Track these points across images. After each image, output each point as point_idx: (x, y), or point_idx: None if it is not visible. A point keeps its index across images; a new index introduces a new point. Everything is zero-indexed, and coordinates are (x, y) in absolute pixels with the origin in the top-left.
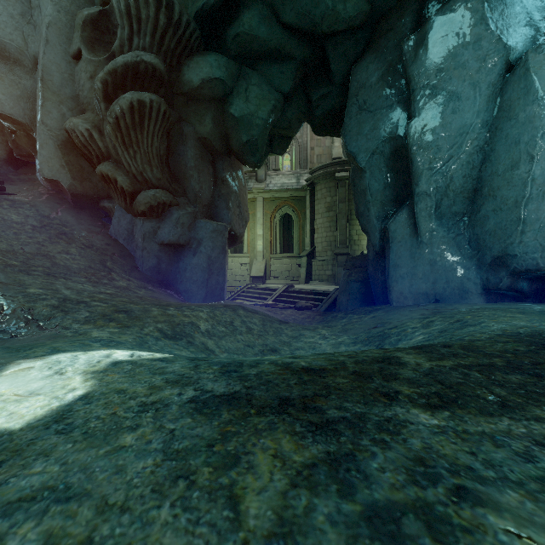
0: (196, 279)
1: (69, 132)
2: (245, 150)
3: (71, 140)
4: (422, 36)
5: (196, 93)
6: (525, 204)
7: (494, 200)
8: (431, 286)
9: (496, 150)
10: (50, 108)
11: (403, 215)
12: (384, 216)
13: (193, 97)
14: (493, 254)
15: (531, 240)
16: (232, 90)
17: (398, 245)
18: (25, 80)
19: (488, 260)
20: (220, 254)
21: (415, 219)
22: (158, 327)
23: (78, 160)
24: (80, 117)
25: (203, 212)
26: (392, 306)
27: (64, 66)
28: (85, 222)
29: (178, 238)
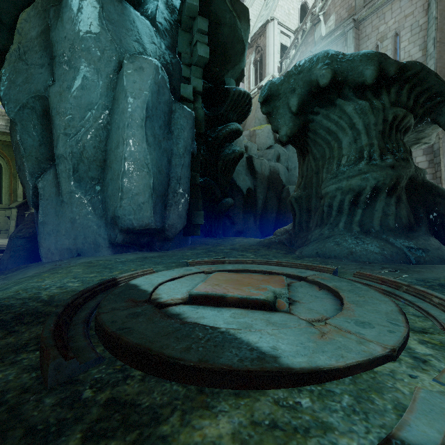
0: None
1: None
2: None
3: None
4: (61, 8)
5: None
6: (122, 177)
7: (111, 171)
8: (73, 242)
9: (112, 130)
10: None
11: (50, 174)
12: (40, 173)
13: None
14: (110, 215)
15: (127, 205)
16: None
17: (46, 203)
18: None
19: (109, 219)
20: None
21: (58, 179)
22: None
23: None
24: None
25: None
26: (41, 263)
27: None
28: None
29: None
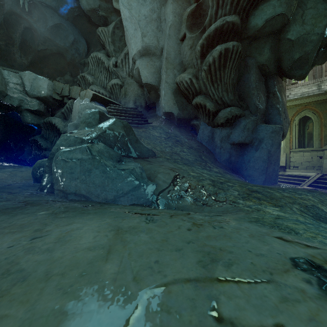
0: (257, 168)
1: (178, 83)
2: (294, 66)
3: (178, 88)
4: None
5: (258, 33)
6: None
7: None
8: None
9: None
10: (169, 73)
11: None
12: None
13: (255, 37)
14: None
15: None
16: (289, 20)
17: None
18: (157, 62)
19: None
20: (276, 149)
21: None
22: (297, 208)
23: (181, 99)
24: (185, 73)
25: (261, 119)
26: None
27: (176, 47)
28: (184, 134)
29: (244, 139)
